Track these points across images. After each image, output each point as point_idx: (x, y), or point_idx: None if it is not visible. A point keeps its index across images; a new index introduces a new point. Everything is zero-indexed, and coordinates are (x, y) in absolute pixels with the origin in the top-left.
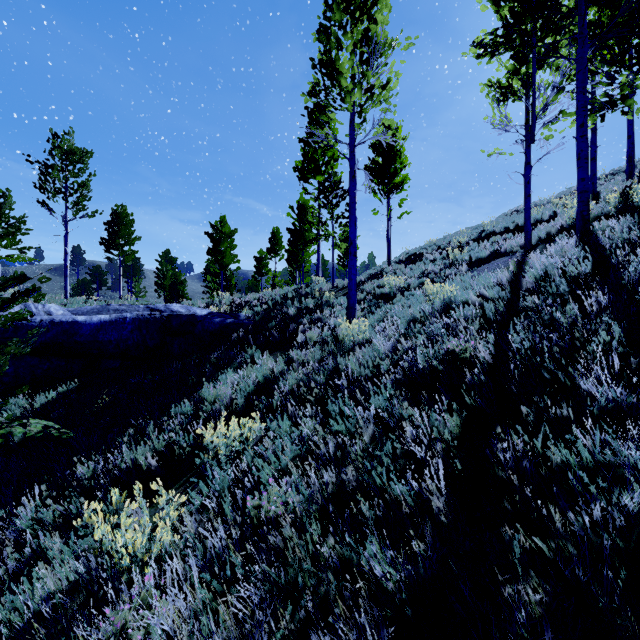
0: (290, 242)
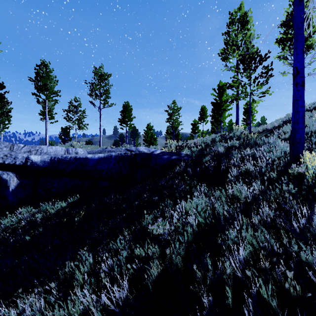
0: (213, 110)
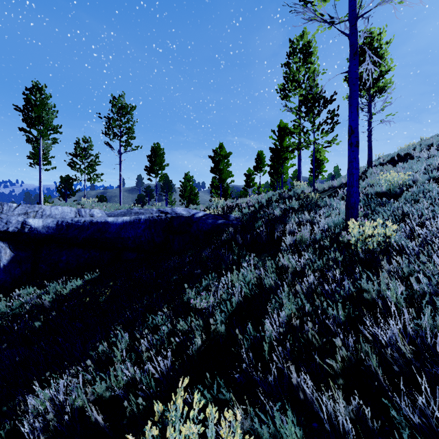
0: (272, 158)
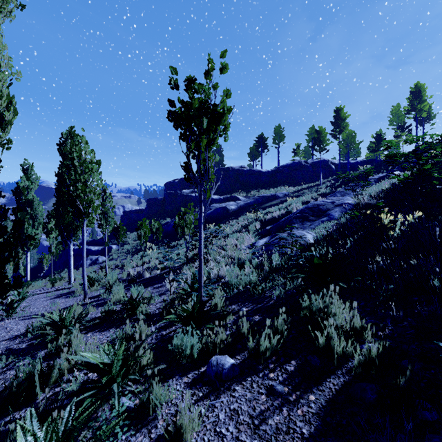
0: None
